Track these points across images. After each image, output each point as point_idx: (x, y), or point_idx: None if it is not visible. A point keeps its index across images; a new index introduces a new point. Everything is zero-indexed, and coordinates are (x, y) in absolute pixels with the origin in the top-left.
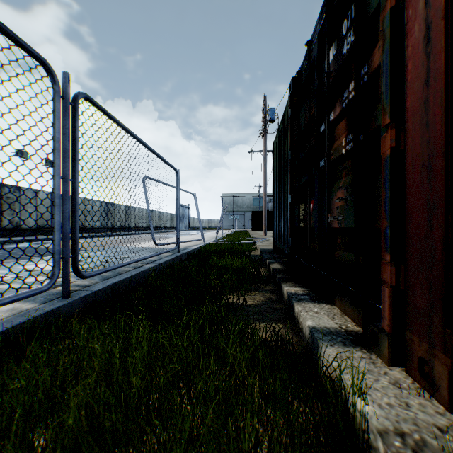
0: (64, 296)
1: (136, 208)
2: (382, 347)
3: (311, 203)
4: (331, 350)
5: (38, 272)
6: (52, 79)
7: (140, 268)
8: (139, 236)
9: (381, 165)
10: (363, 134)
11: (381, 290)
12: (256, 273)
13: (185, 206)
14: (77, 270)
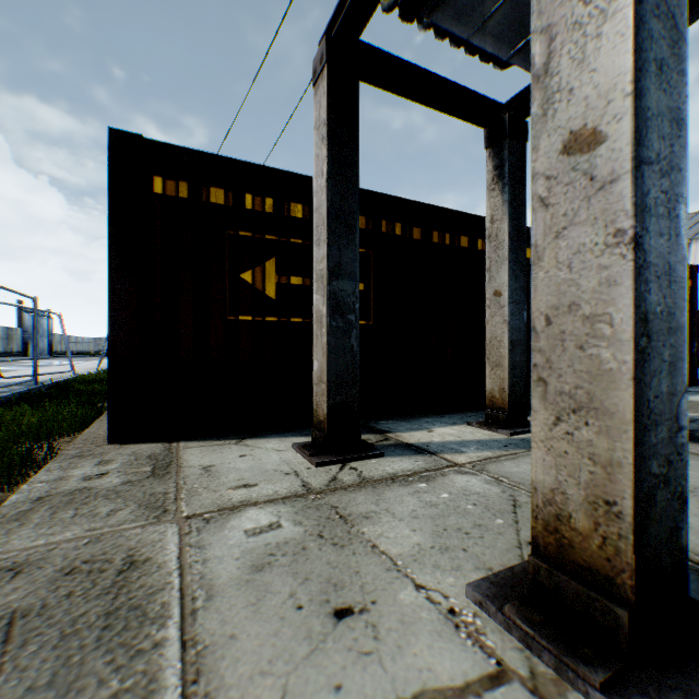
0: None
1: None
2: None
3: None
4: None
5: None
6: None
7: None
8: None
9: None
10: None
11: None
12: None
13: (41, 313)
14: None
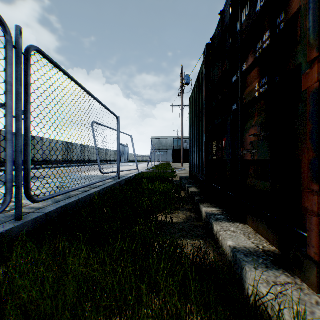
0: (17, 218)
1: (89, 146)
2: (309, 273)
3: (223, 140)
4: (257, 274)
5: (3, 196)
6: (4, 30)
7: (87, 192)
8: (87, 166)
9: (307, 98)
10: (279, 75)
11: (307, 218)
12: (178, 195)
13: (124, 145)
14: (29, 195)
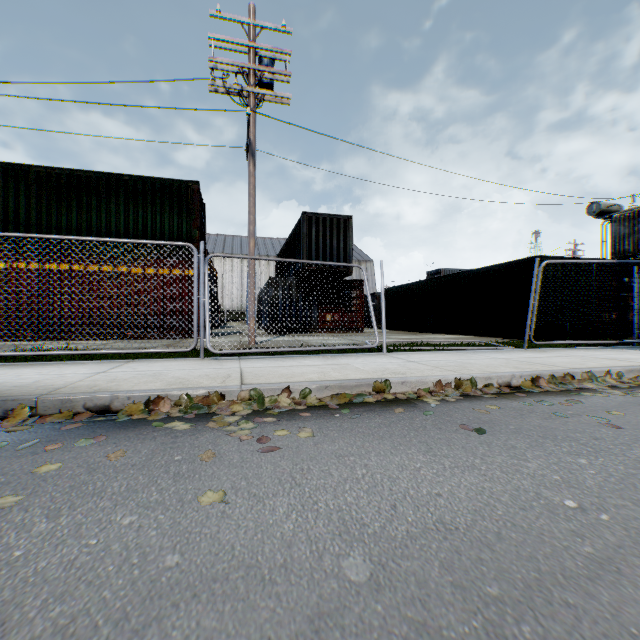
0: None
1: None
2: None
3: (613, 313)
4: None
5: None
6: None
7: None
8: None
9: None
10: None
11: None
12: None
13: None
14: None
